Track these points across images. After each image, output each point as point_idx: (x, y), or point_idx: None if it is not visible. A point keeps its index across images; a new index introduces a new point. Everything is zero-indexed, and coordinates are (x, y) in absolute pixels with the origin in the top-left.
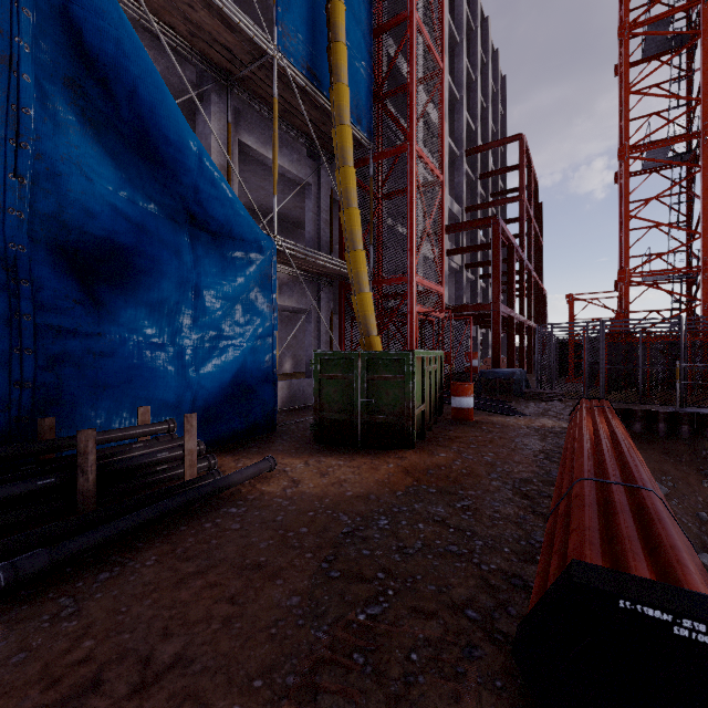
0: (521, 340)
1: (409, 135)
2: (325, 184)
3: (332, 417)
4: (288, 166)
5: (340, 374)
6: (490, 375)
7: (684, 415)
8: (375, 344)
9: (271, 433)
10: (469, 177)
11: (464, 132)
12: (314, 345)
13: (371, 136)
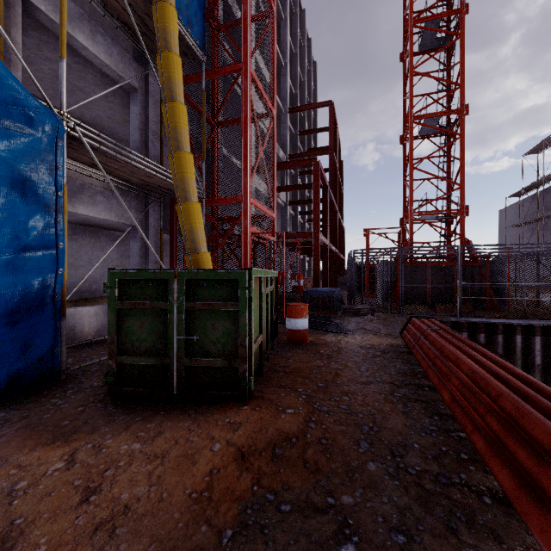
0: (331, 264)
1: (244, 54)
2: (154, 93)
3: (136, 362)
4: (104, 58)
5: (147, 301)
6: (314, 293)
7: (464, 324)
8: (204, 262)
9: (54, 383)
10: (291, 132)
11: (287, 93)
12: (141, 265)
13: (203, 47)
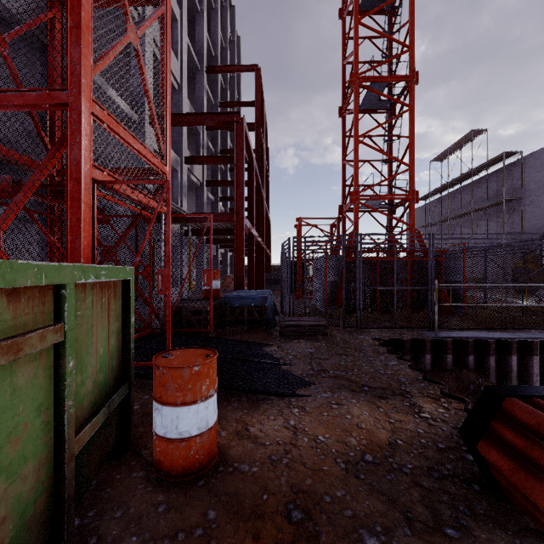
0: (257, 259)
1: None
2: None
3: None
4: None
5: None
6: (237, 301)
7: (449, 343)
8: None
9: None
10: (210, 101)
11: (204, 47)
12: None
13: None
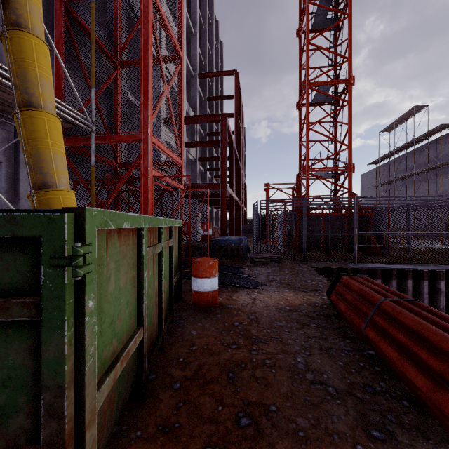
0: (236, 214)
1: None
2: None
3: None
4: None
5: None
6: (223, 242)
7: (363, 270)
8: (59, 205)
9: None
10: (201, 97)
11: (197, 59)
12: None
13: None
